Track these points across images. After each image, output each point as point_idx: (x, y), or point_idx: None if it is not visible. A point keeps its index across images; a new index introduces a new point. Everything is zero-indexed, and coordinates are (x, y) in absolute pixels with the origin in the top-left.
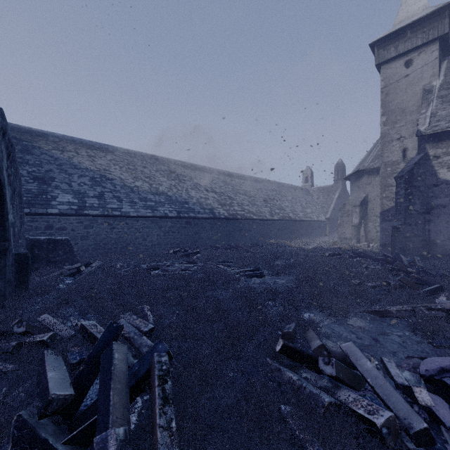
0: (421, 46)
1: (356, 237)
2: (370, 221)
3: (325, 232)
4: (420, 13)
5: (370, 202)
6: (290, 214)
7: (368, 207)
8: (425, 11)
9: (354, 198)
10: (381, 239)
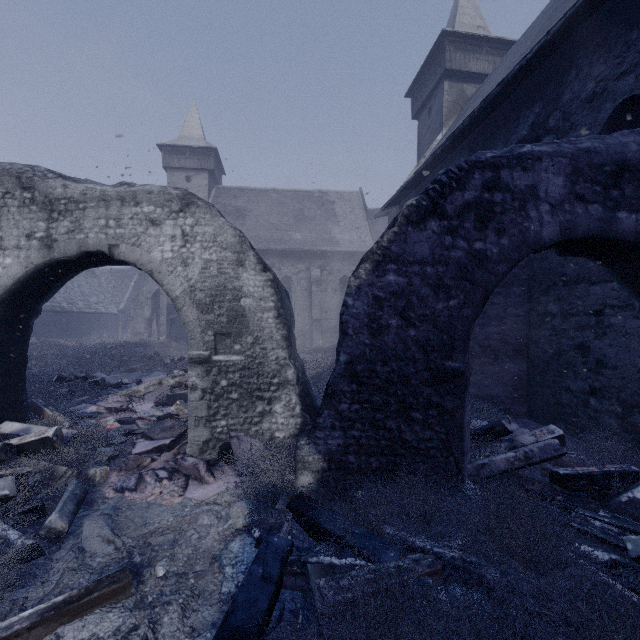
0: (197, 170)
1: (148, 331)
2: (162, 314)
3: (118, 327)
4: (197, 141)
5: (163, 296)
6: (64, 303)
7: (161, 300)
8: (200, 142)
9: (149, 289)
10: (167, 331)
